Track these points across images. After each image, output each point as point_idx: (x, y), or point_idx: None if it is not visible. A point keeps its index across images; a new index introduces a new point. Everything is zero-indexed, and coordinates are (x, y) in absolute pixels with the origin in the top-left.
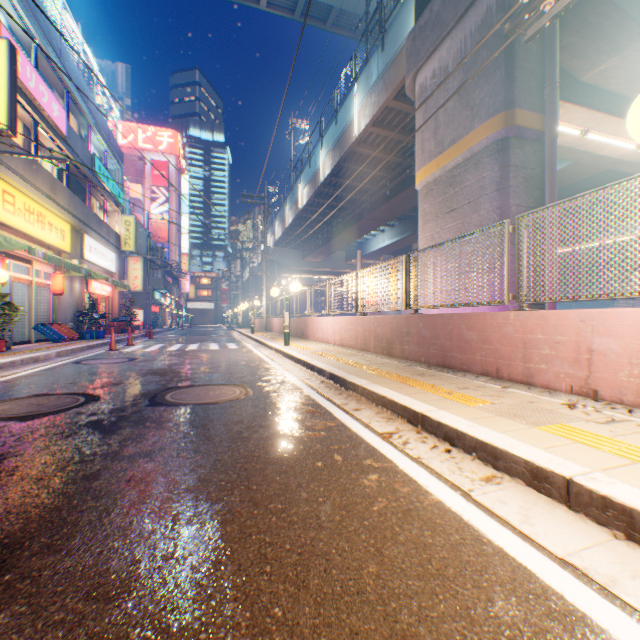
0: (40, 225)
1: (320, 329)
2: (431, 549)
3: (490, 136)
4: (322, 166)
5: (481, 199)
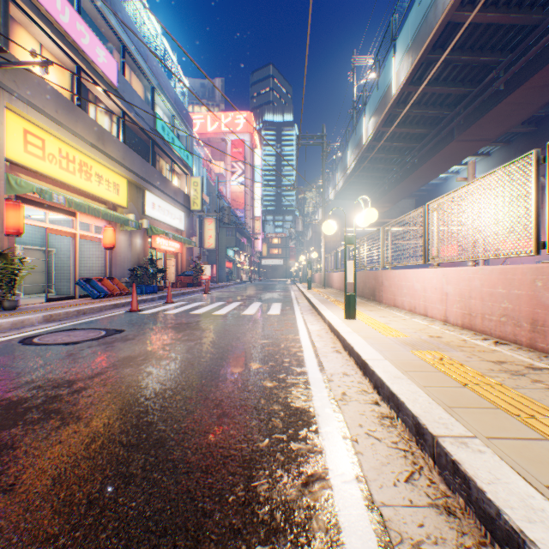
0: (83, 175)
1: (406, 289)
2: None
3: None
4: (395, 76)
5: None
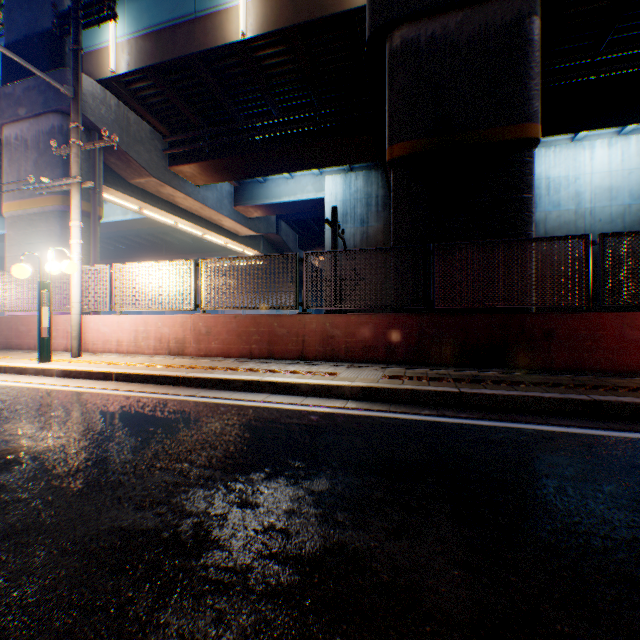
0: None
1: None
2: None
3: (56, 206)
4: None
5: (52, 243)
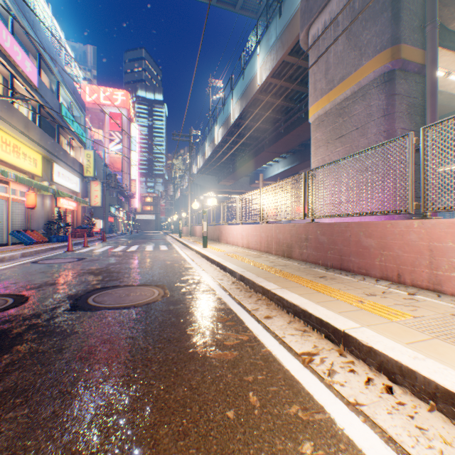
0: (15, 154)
1: (231, 235)
2: None
3: (377, 70)
4: (232, 111)
5: (368, 125)
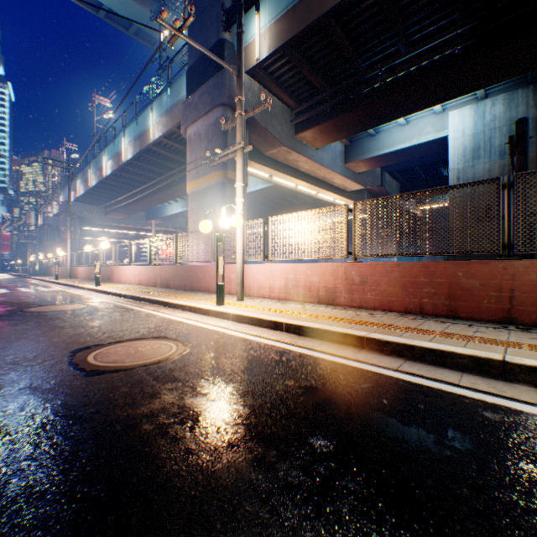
0: None
1: (125, 275)
2: (157, 320)
3: (218, 180)
4: (126, 150)
5: (215, 209)
